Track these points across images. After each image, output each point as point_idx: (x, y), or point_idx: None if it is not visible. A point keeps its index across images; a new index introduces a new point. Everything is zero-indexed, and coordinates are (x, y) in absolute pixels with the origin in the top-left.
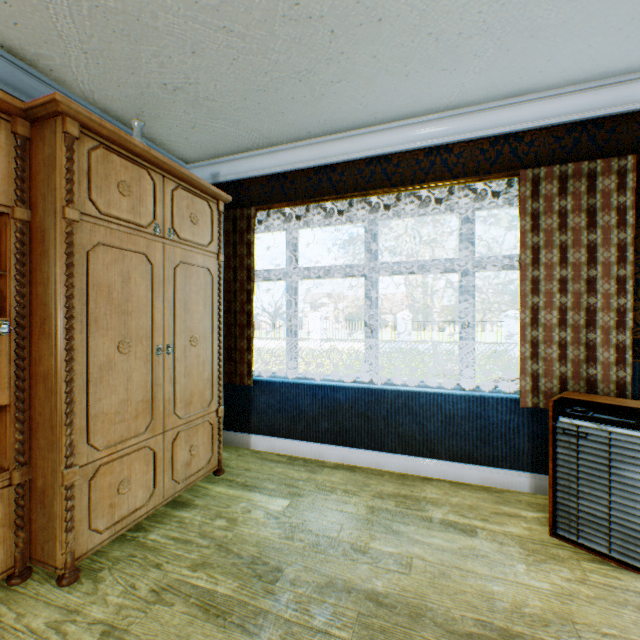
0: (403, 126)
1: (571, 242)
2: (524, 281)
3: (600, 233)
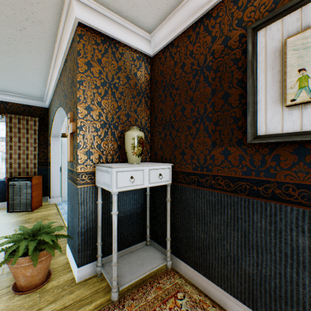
0: None
1: (23, 136)
2: (8, 146)
3: (30, 135)
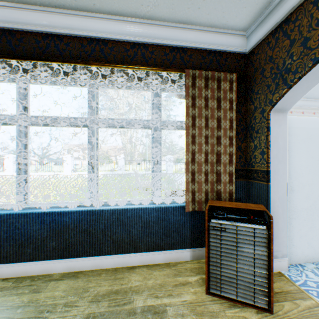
0: (116, 20)
1: (210, 115)
2: (188, 136)
3: (223, 112)
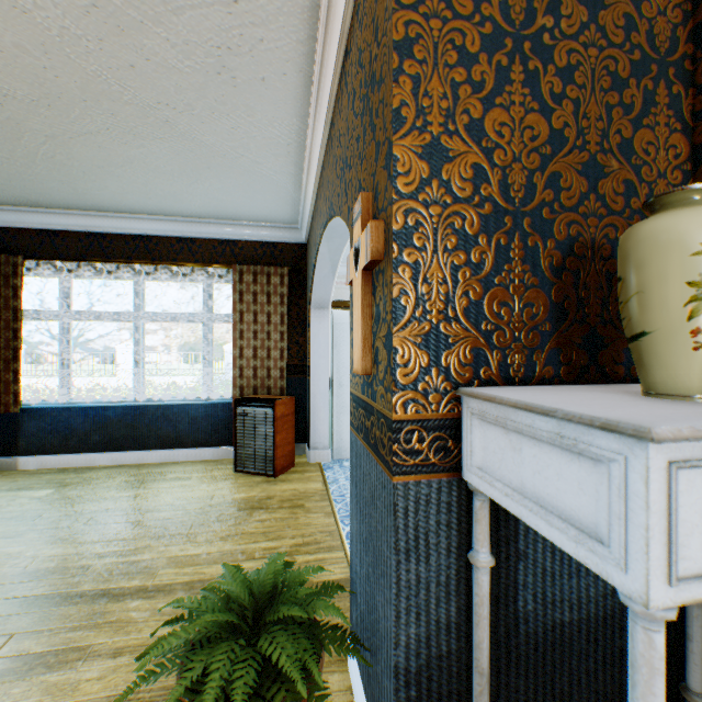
0: (160, 220)
1: (260, 310)
2: (236, 331)
3: (273, 307)
